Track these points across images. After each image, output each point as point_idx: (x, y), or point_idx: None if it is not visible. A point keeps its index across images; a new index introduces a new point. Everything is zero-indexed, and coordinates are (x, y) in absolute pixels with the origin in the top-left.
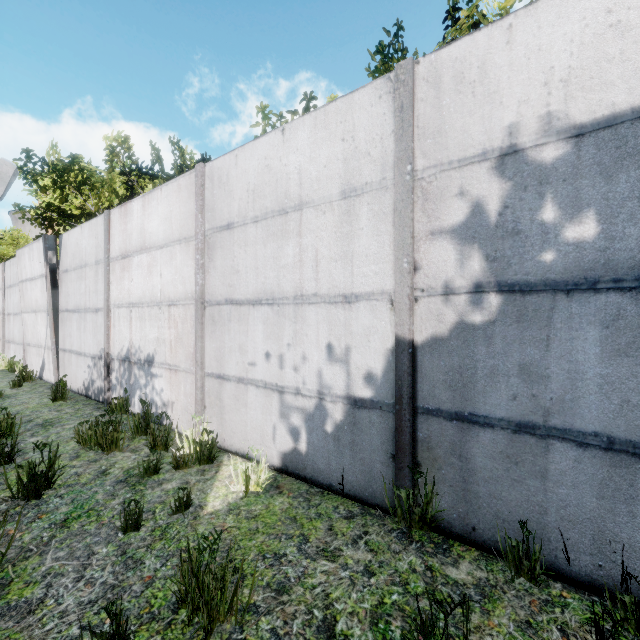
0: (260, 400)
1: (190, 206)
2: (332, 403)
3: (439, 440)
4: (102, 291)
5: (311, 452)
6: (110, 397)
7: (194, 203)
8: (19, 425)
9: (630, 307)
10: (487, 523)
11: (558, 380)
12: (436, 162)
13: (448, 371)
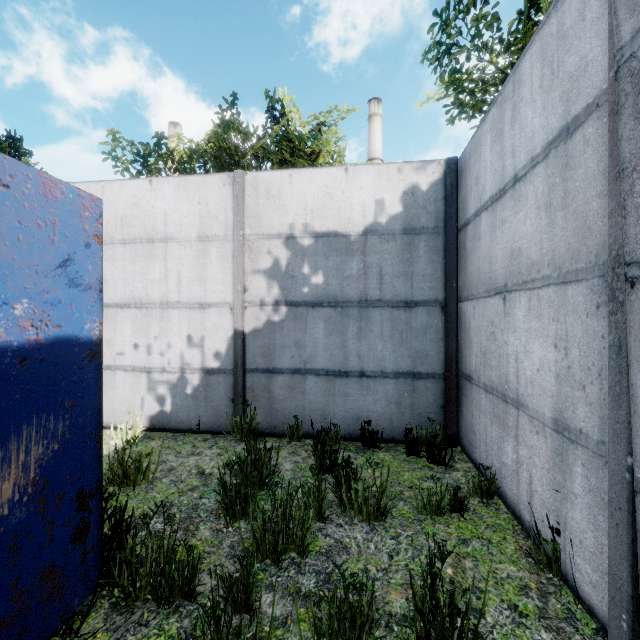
0: (129, 381)
1: None
2: (191, 374)
3: (258, 385)
4: None
5: (175, 410)
6: None
7: None
8: None
9: (333, 314)
10: (281, 422)
11: (309, 347)
12: (256, 233)
13: (262, 347)
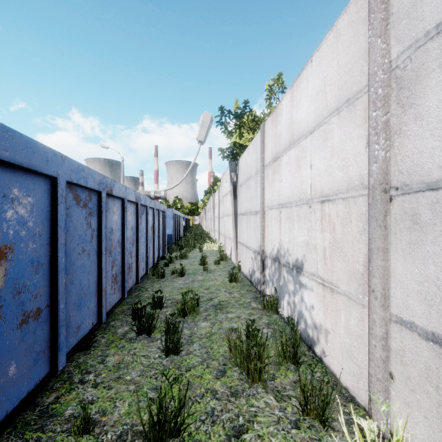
0: None
1: (356, 45)
2: None
3: None
4: (259, 196)
5: None
6: (264, 290)
7: (364, 34)
8: (198, 306)
9: None
10: None
11: None
12: None
13: None
